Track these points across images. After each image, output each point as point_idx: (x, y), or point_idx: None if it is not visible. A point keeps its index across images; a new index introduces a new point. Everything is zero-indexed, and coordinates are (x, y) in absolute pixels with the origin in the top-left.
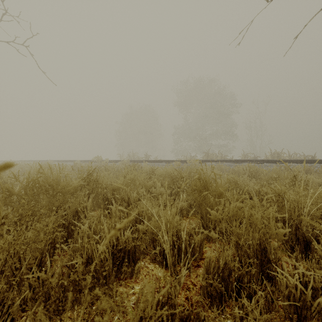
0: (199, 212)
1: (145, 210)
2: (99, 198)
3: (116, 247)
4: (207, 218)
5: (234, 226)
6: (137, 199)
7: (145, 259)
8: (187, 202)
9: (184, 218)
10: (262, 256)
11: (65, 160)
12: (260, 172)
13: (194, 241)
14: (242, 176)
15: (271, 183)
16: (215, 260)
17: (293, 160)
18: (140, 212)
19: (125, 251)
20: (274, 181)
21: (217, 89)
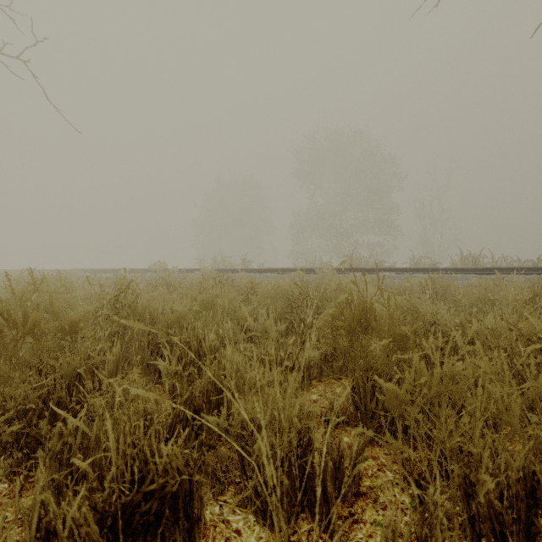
0: (350, 380)
1: (228, 372)
2: (140, 342)
3: (141, 487)
4: (365, 389)
5: (443, 422)
6: (216, 346)
7: (224, 497)
8: (321, 351)
9: (314, 382)
10: (528, 511)
11: (104, 269)
12: (452, 290)
13: (341, 455)
14: (419, 297)
15: (488, 311)
16: (408, 537)
17: (503, 268)
18: (217, 376)
19: (164, 498)
20: (489, 308)
21: (366, 149)
